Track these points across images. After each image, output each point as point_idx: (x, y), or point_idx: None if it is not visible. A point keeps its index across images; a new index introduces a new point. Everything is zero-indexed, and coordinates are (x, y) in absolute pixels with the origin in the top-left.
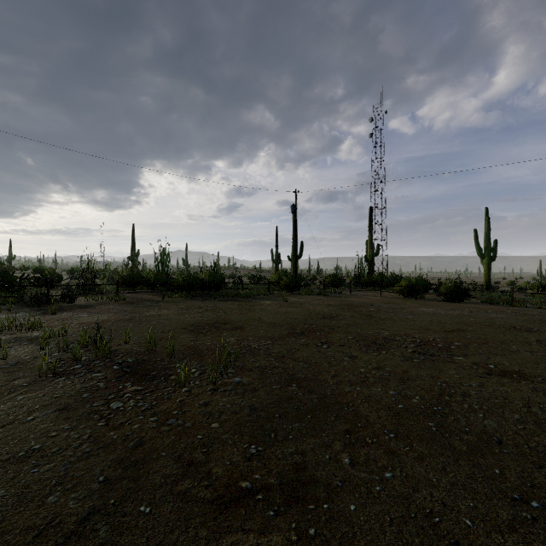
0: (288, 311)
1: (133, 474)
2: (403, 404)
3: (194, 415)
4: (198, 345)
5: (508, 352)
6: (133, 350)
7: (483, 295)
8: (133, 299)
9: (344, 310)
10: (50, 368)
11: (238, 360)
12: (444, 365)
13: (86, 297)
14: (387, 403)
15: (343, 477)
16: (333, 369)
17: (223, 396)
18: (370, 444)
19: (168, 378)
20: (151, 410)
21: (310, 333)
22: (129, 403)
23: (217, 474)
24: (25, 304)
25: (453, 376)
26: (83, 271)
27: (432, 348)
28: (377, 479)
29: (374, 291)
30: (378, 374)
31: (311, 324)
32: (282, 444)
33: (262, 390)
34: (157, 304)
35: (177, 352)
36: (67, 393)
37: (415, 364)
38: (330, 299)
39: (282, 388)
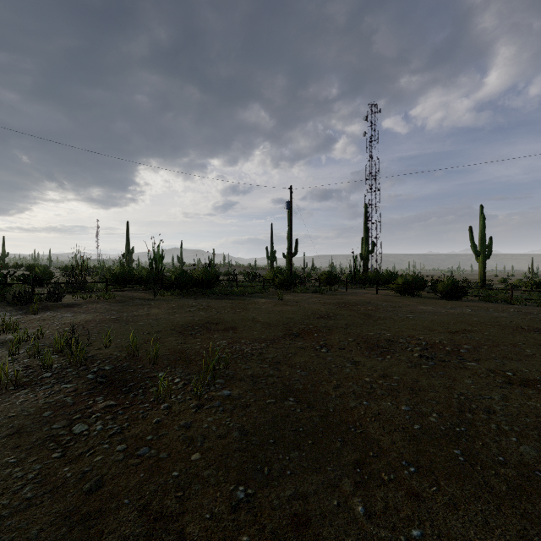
0: (284, 310)
1: (81, 536)
2: (420, 424)
3: (171, 442)
4: (185, 348)
5: (524, 357)
6: (113, 355)
7: (479, 293)
8: (123, 298)
9: (341, 308)
10: (11, 380)
11: (228, 367)
12: (456, 372)
13: (74, 295)
14: (401, 422)
15: (357, 536)
16: (334, 378)
17: (208, 414)
18: (387, 482)
19: (147, 390)
20: (120, 435)
21: (307, 334)
22: (95, 426)
23: (192, 535)
24: (7, 303)
25: (470, 386)
26: (73, 269)
27: (439, 352)
28: (402, 540)
29: (369, 288)
30: (385, 383)
31: (308, 324)
32: (278, 483)
33: (254, 405)
34: (147, 303)
35: (161, 358)
36: (25, 411)
37: (425, 371)
38: (326, 297)
39: (278, 403)
